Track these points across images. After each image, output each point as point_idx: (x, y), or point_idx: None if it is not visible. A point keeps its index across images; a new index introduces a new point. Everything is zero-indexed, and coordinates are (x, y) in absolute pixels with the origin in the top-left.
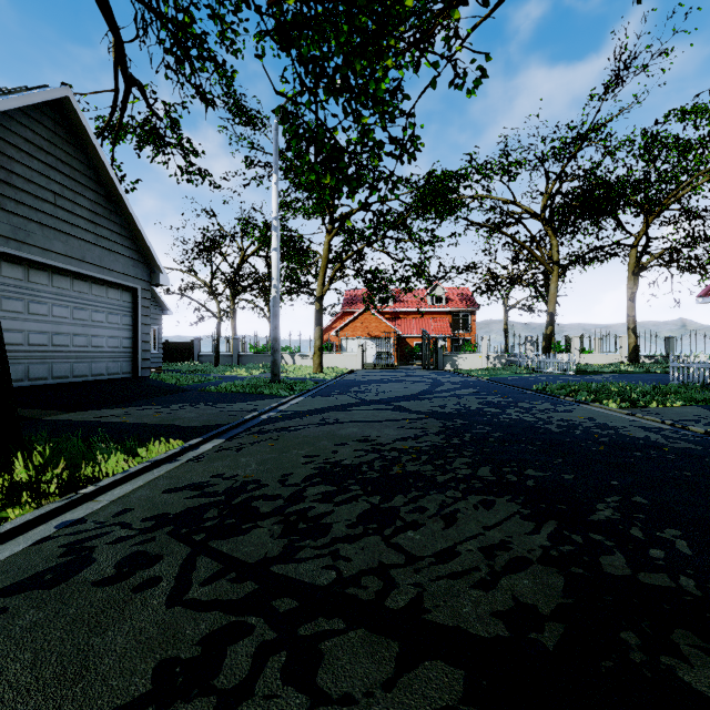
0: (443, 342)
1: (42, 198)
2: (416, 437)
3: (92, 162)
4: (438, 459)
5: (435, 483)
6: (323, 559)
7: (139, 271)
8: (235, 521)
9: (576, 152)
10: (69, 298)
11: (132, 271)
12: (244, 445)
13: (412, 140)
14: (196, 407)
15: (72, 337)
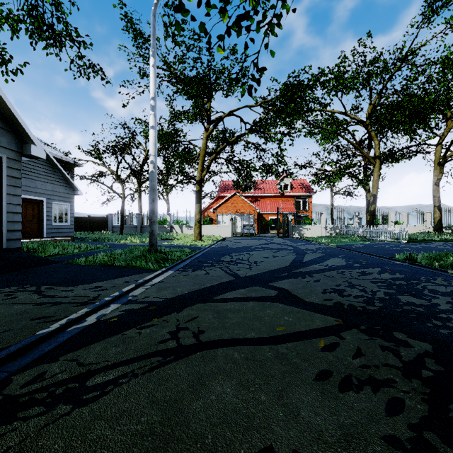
0: (292, 216)
1: None
2: None
3: None
4: None
5: None
6: None
7: (3, 139)
8: None
9: (395, 71)
10: None
11: None
12: None
13: None
14: (10, 298)
15: None
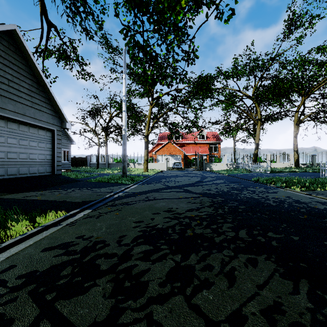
0: (205, 157)
1: (1, 81)
2: (198, 209)
3: (29, 65)
4: (213, 224)
5: (214, 243)
6: (139, 325)
7: (55, 121)
8: (81, 279)
9: (269, 66)
10: (17, 134)
11: (51, 121)
12: (101, 214)
13: (193, 51)
14: (81, 190)
15: (18, 154)
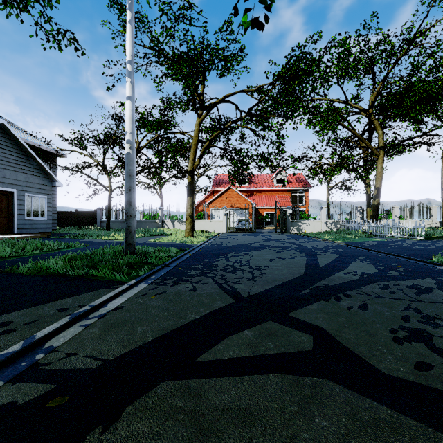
0: (290, 211)
1: None
2: None
3: None
4: None
5: None
6: None
7: None
8: None
9: (402, 55)
10: None
11: None
12: None
13: None
14: None
15: None
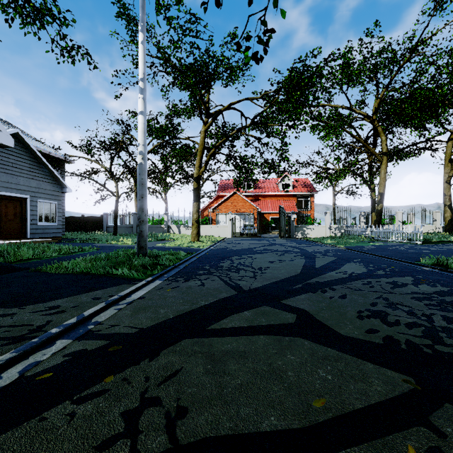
0: (295, 216)
1: None
2: None
3: None
4: None
5: None
6: None
7: None
8: None
9: (405, 63)
10: None
11: None
12: None
13: None
14: None
15: None
